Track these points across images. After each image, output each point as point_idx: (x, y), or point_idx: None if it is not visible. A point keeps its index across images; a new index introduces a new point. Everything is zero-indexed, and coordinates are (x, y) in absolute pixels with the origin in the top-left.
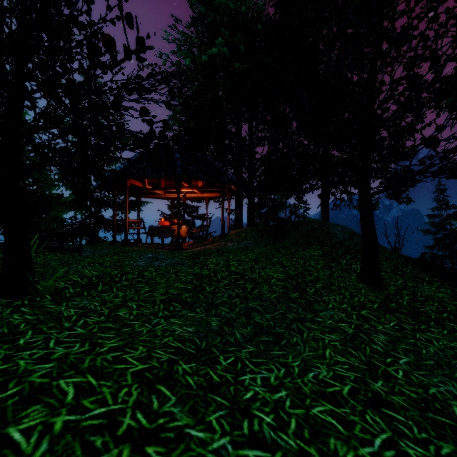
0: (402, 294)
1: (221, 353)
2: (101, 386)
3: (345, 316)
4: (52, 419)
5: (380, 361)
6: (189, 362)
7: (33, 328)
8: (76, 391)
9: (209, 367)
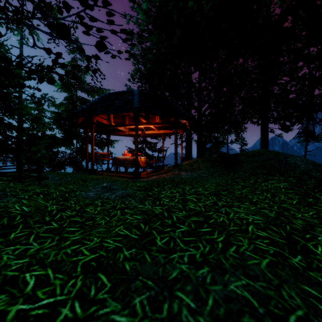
0: None
1: None
2: None
3: None
4: None
5: None
6: None
7: None
8: None
9: None
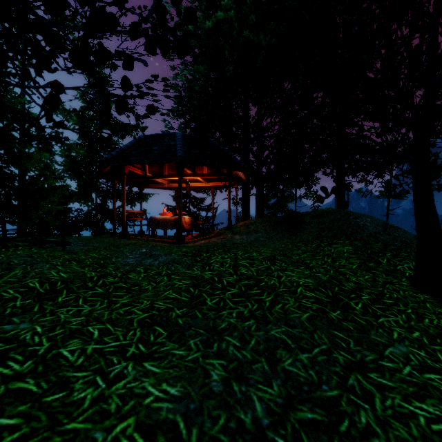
0: None
1: None
2: None
3: (426, 356)
4: None
5: None
6: None
7: None
8: None
9: None
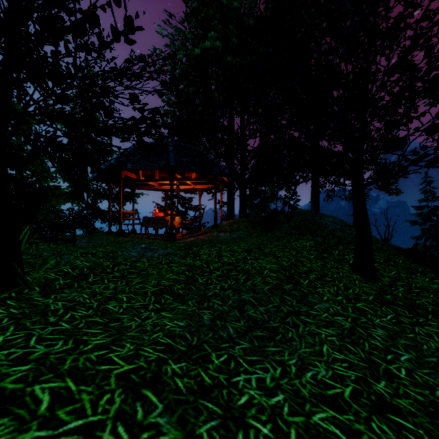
0: (396, 285)
1: (213, 350)
2: (80, 392)
3: (340, 309)
4: (19, 436)
5: (381, 358)
6: (179, 361)
7: (16, 323)
8: (52, 399)
9: (200, 367)
